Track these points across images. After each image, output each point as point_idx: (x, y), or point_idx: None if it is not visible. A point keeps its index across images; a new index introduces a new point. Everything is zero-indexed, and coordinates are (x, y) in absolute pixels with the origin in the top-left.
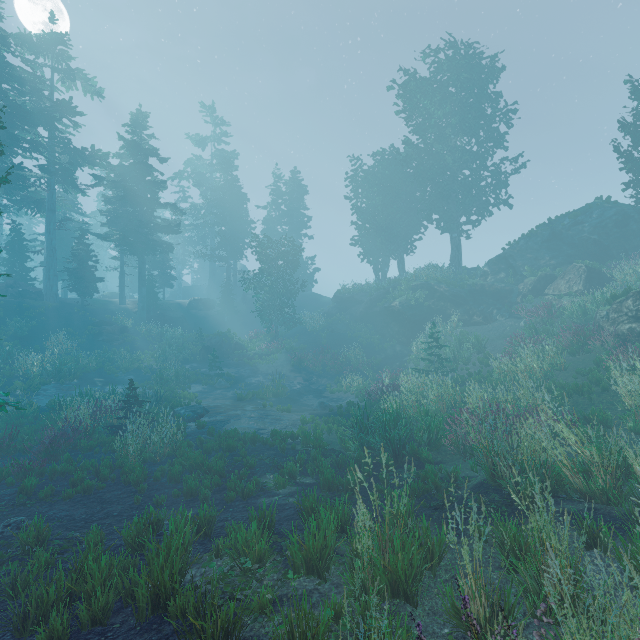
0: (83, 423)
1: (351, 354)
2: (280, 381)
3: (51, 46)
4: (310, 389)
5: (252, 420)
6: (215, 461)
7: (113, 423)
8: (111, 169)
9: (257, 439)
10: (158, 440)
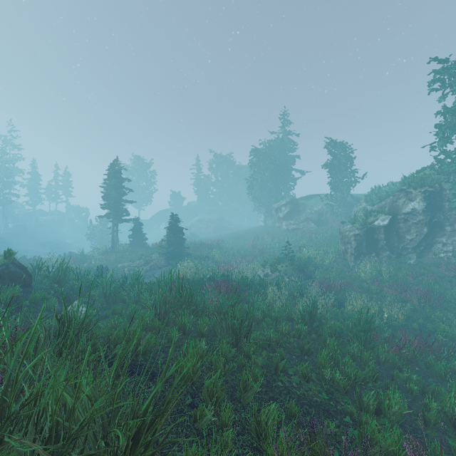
0: None
1: None
2: None
3: None
4: None
5: None
6: None
7: None
8: None
9: None
10: None
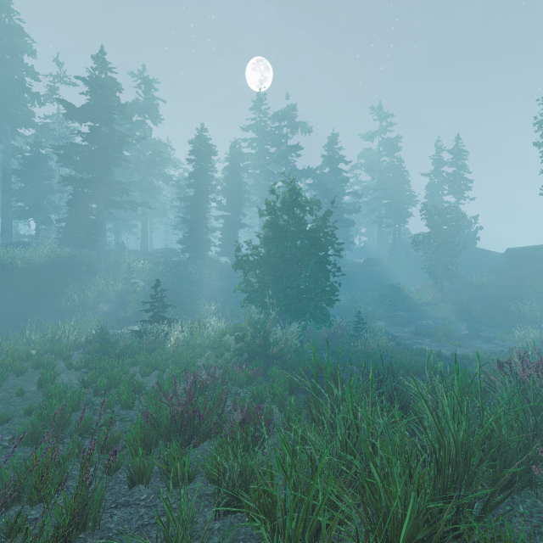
0: (335, 331)
1: (526, 309)
2: (449, 325)
3: (287, 114)
4: (478, 335)
5: (431, 347)
6: (419, 358)
7: (345, 335)
8: (316, 177)
9: (441, 355)
10: (382, 344)
